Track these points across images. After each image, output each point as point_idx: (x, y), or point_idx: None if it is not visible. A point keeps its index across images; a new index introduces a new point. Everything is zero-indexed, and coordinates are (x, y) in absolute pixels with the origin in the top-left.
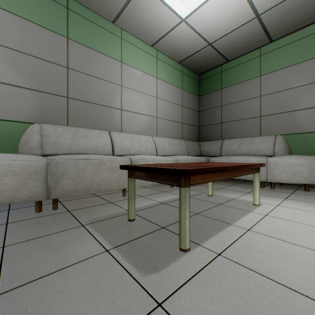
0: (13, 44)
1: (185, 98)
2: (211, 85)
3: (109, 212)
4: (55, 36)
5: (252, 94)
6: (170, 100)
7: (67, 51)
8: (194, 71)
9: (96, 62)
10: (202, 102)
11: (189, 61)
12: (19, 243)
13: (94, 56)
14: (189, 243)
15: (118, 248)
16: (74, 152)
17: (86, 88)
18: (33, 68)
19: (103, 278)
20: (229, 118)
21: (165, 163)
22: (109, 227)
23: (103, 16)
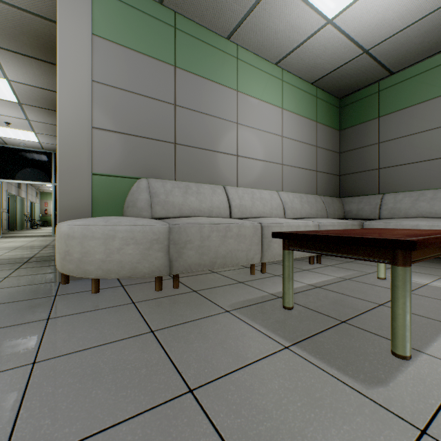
0: (118, 81)
1: (321, 134)
2: (361, 112)
3: (248, 295)
4: (162, 65)
5: (436, 122)
6: (300, 139)
7: (174, 83)
8: (334, 93)
9: (207, 94)
10: (345, 139)
11: (328, 79)
12: (167, 329)
13: (204, 86)
14: (410, 348)
15: (300, 346)
16: (185, 214)
17: (196, 130)
18: (138, 109)
19: (310, 385)
20: (393, 161)
21: (303, 229)
22: (265, 316)
23: (215, 32)
